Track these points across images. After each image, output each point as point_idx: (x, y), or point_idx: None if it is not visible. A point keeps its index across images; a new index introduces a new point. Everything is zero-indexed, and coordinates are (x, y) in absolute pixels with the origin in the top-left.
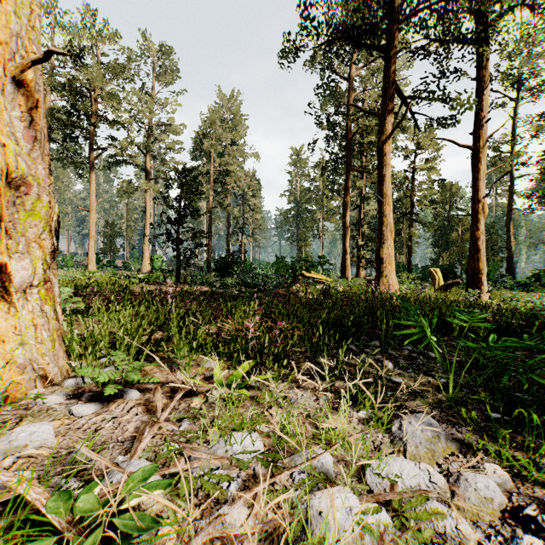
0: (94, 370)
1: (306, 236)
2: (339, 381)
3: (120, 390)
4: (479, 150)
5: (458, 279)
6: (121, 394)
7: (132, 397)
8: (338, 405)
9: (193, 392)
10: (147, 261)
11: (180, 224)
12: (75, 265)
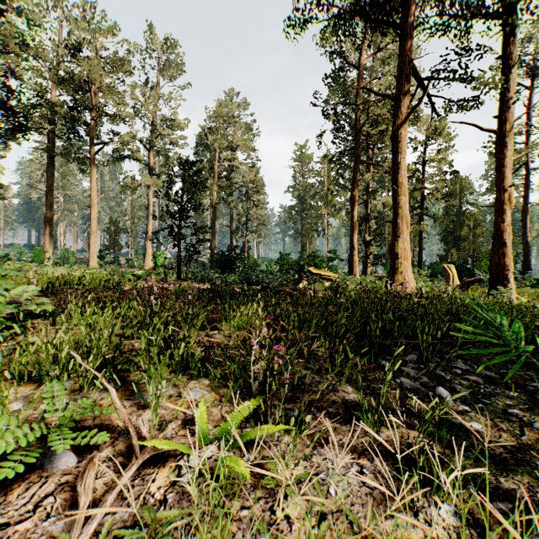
0: (28, 406)
1: (311, 232)
2: (386, 430)
3: (41, 453)
4: (505, 134)
5: (481, 276)
6: (40, 462)
7: (58, 467)
8: (398, 487)
9: (161, 453)
10: (150, 257)
11: (180, 218)
12: (78, 261)
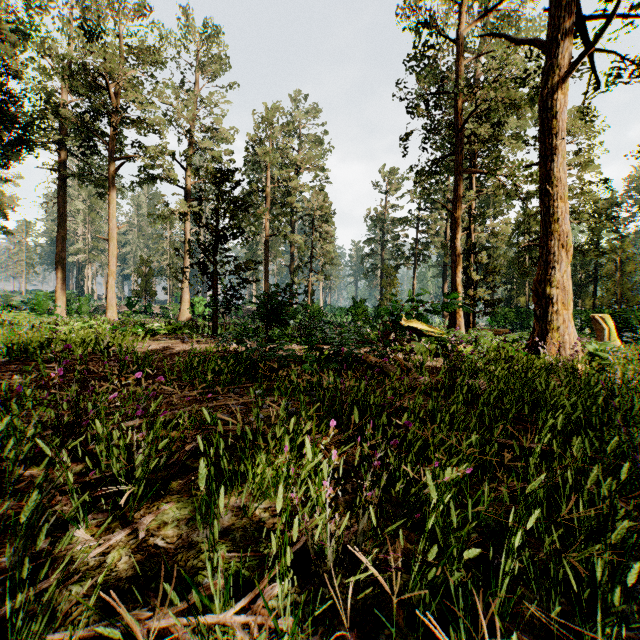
0: None
1: (393, 272)
2: None
3: None
4: None
5: None
6: None
7: None
8: None
9: None
10: (187, 305)
11: (215, 250)
12: (101, 311)
